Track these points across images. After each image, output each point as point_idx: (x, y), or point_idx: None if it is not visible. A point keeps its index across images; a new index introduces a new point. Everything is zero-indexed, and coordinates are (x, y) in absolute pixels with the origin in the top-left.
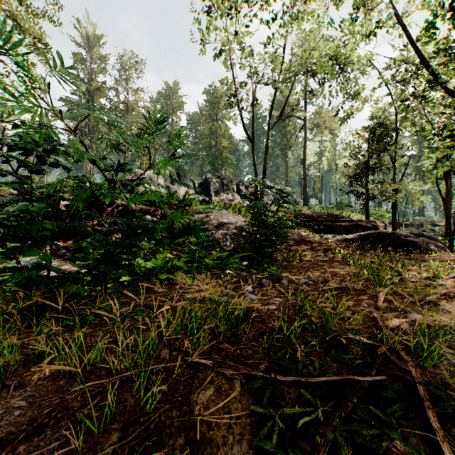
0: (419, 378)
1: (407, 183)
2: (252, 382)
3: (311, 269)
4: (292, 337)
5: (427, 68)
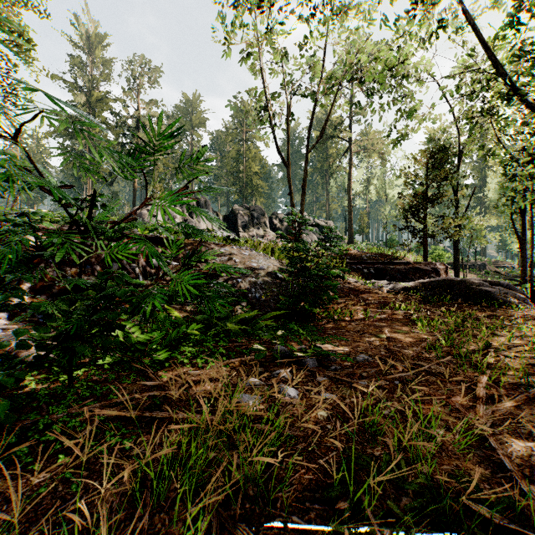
0: None
1: (471, 218)
2: None
3: (368, 334)
4: (365, 505)
5: (504, 77)
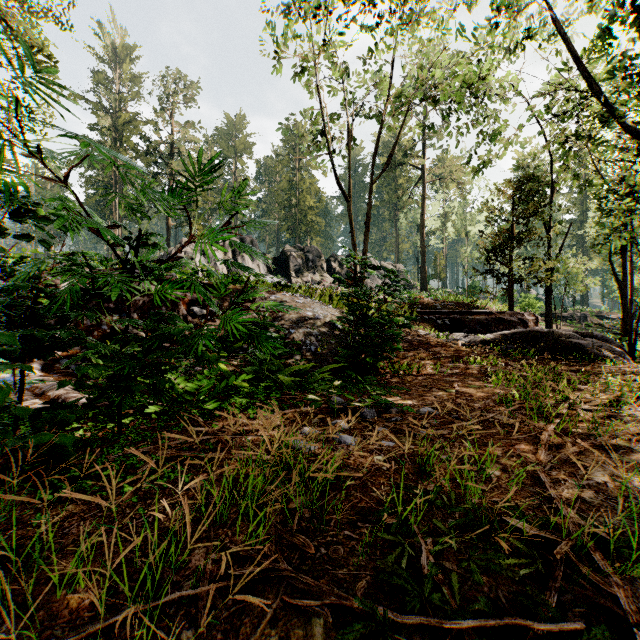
0: (633, 613)
1: (566, 260)
2: (345, 629)
3: (435, 389)
4: (412, 521)
5: (598, 96)
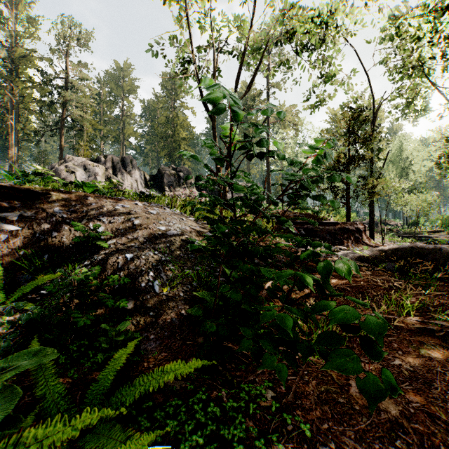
0: None
1: (388, 180)
2: None
3: None
4: None
5: None
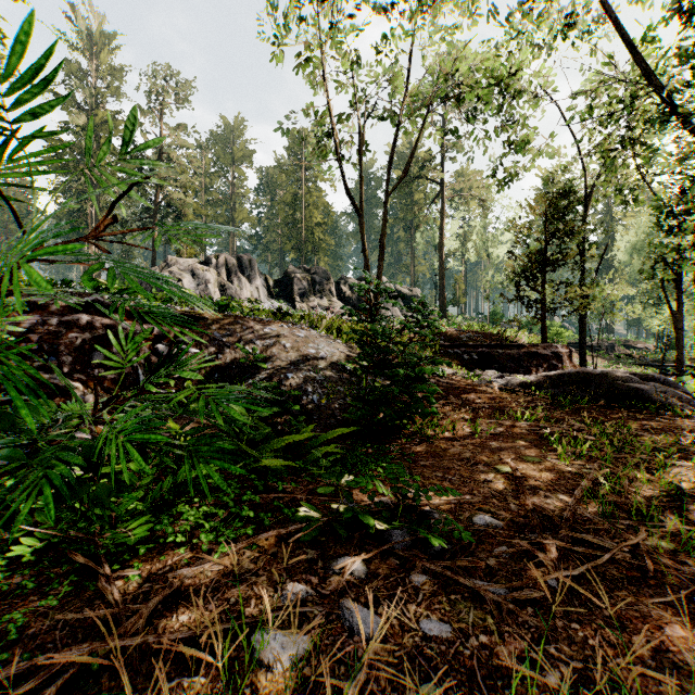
0: None
1: (603, 286)
2: None
3: (483, 467)
4: None
5: (659, 92)
